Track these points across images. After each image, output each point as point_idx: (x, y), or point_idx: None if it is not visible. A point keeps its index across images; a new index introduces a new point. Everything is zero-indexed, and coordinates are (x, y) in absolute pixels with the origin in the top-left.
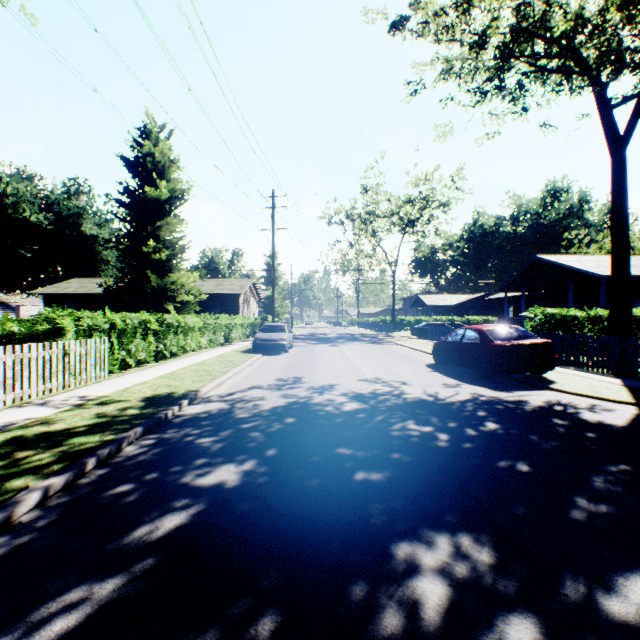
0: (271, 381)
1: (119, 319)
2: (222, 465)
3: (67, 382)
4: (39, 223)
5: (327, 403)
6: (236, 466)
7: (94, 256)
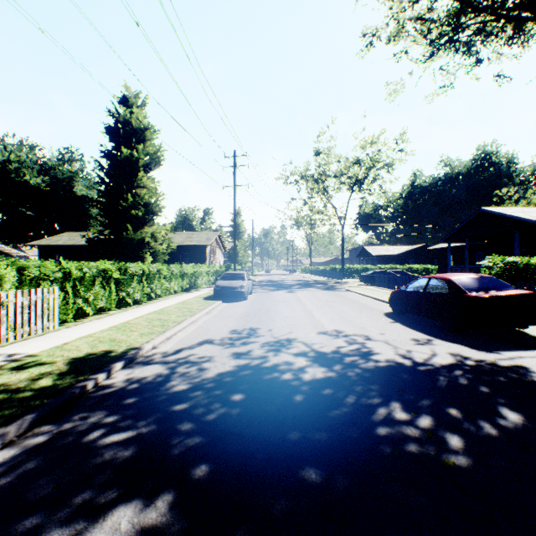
0: (225, 334)
1: (74, 268)
2: (110, 513)
3: (3, 336)
4: (38, 185)
5: (284, 368)
6: (131, 518)
7: (84, 213)
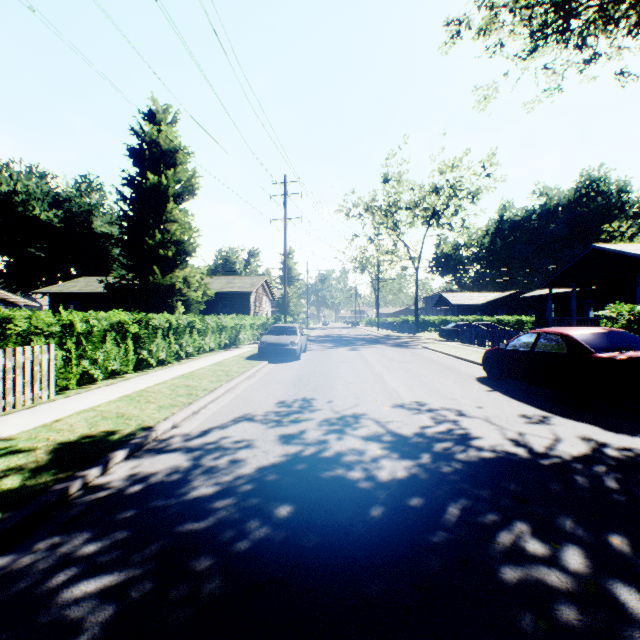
0: (270, 406)
1: (78, 319)
2: None
3: None
4: (49, 221)
5: (351, 460)
6: None
7: (105, 255)
